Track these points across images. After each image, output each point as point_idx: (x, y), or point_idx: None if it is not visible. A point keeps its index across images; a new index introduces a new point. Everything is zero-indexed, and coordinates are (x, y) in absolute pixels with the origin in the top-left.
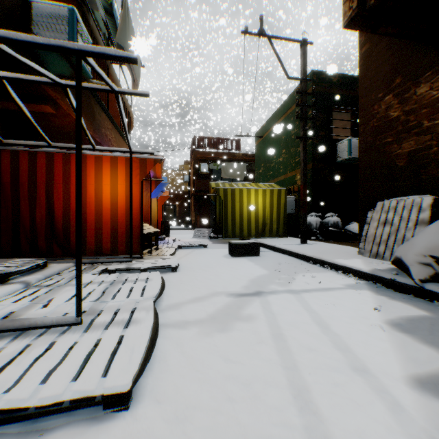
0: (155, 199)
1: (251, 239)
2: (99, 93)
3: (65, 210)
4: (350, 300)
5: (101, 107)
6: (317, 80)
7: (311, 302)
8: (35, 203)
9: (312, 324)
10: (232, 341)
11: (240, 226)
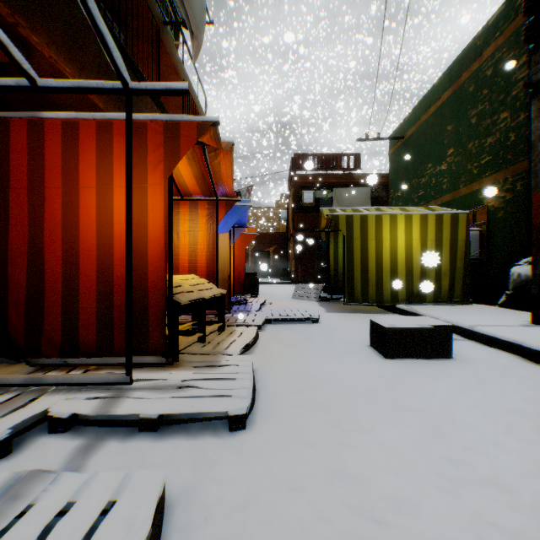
0: (226, 234)
1: (398, 307)
2: (137, 62)
3: None
4: None
5: None
6: None
7: None
8: None
9: None
10: None
11: (377, 281)
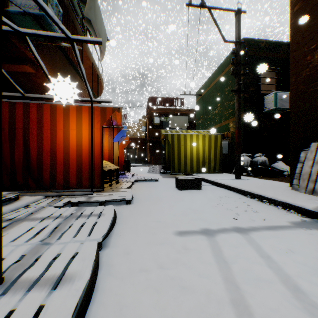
0: (117, 142)
1: (193, 175)
2: (74, 60)
3: (39, 151)
4: (304, 243)
5: (75, 71)
6: (248, 46)
7: (264, 246)
8: (14, 145)
9: (276, 282)
10: (183, 310)
11: (184, 164)
